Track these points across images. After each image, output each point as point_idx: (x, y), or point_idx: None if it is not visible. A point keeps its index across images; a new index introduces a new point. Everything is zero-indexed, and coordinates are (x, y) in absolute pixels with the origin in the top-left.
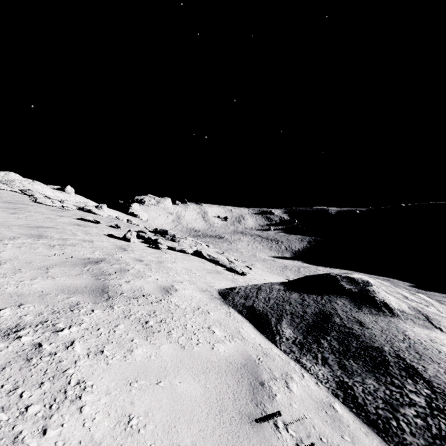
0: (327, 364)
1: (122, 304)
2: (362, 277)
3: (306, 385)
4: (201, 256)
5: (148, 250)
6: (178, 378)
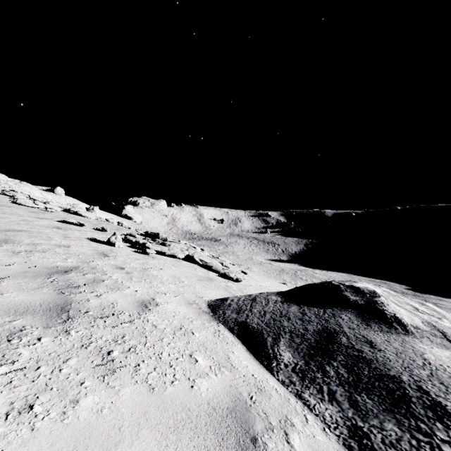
0: (335, 400)
1: (84, 327)
2: (368, 286)
3: (311, 434)
4: (192, 261)
5: (134, 255)
6: (135, 446)
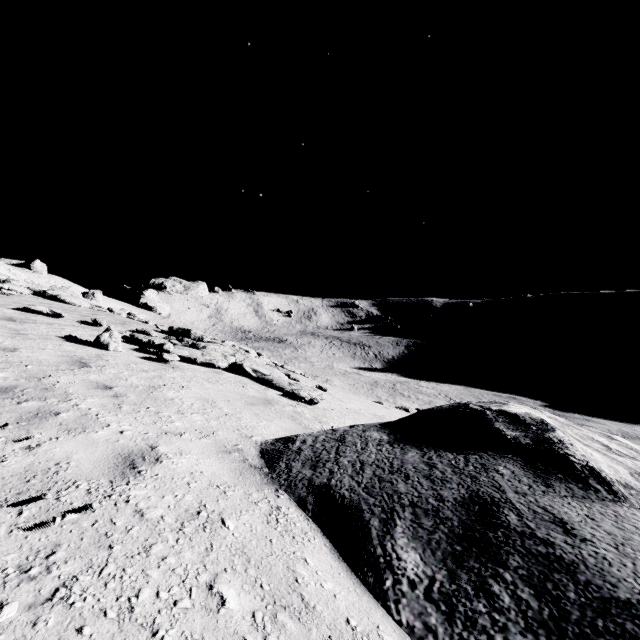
0: None
1: None
2: (530, 411)
3: None
4: (241, 372)
5: (140, 364)
6: None
